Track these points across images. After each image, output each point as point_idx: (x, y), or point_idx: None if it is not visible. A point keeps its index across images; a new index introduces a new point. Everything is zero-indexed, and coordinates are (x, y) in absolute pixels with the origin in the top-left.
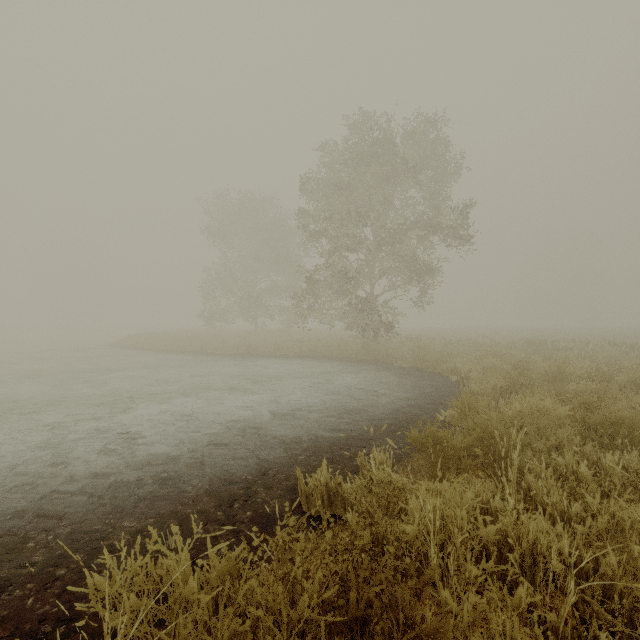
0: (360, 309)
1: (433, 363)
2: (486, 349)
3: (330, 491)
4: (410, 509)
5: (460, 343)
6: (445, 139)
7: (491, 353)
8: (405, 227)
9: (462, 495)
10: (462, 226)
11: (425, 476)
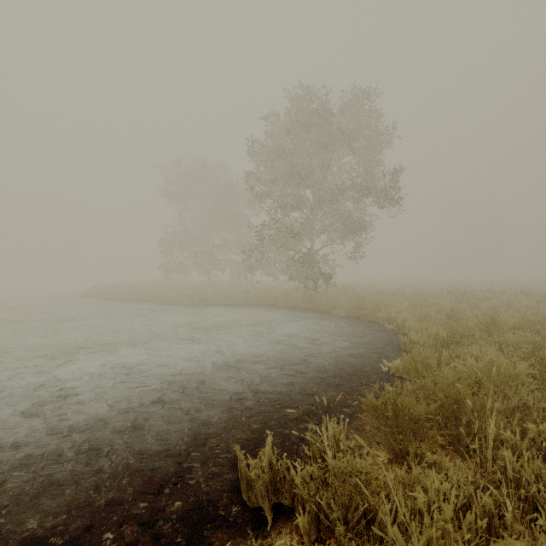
0: (302, 263)
1: (369, 312)
2: (415, 299)
3: (275, 476)
4: (390, 539)
5: (390, 293)
6: (377, 111)
7: (421, 303)
8: (342, 189)
9: (439, 487)
10: (393, 188)
11: (380, 444)
